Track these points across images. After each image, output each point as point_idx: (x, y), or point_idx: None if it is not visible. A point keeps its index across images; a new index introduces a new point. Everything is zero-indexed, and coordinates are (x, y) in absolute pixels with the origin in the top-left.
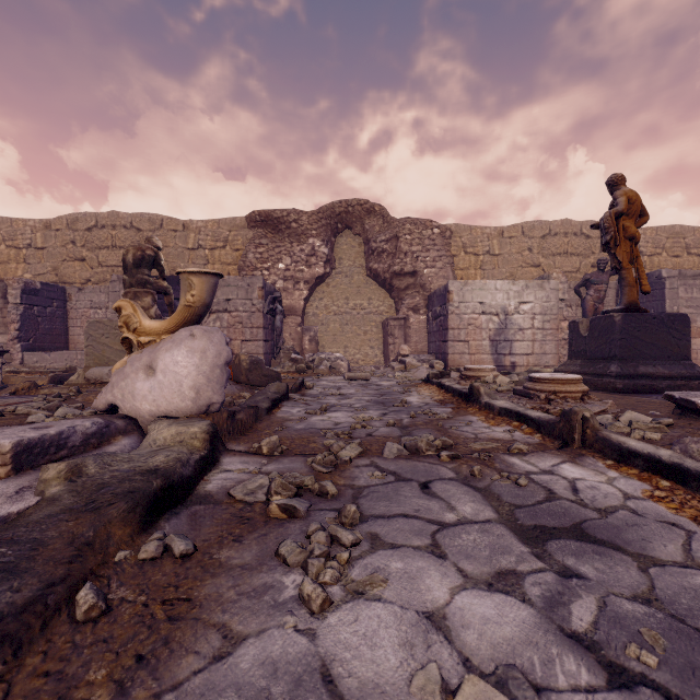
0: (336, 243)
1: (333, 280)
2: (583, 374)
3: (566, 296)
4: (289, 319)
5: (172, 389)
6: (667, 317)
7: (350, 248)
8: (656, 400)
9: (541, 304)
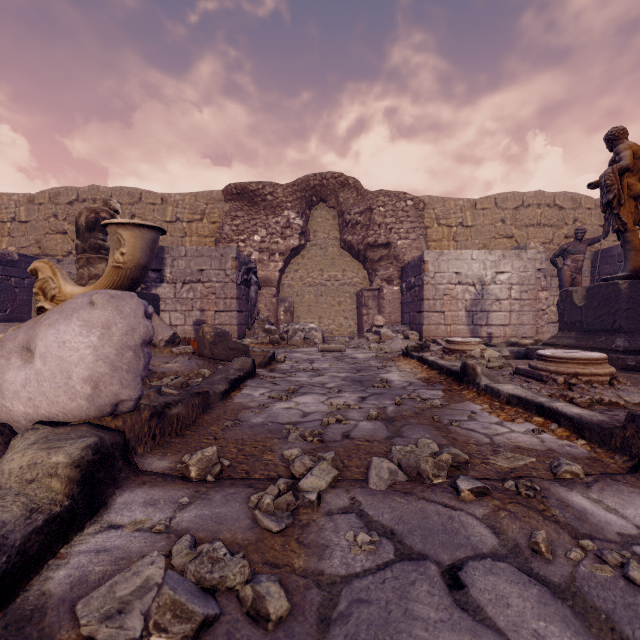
0: (311, 216)
1: (307, 252)
2: (580, 348)
3: (543, 266)
4: (264, 290)
5: (55, 383)
6: None
7: (325, 221)
8: None
9: (519, 274)
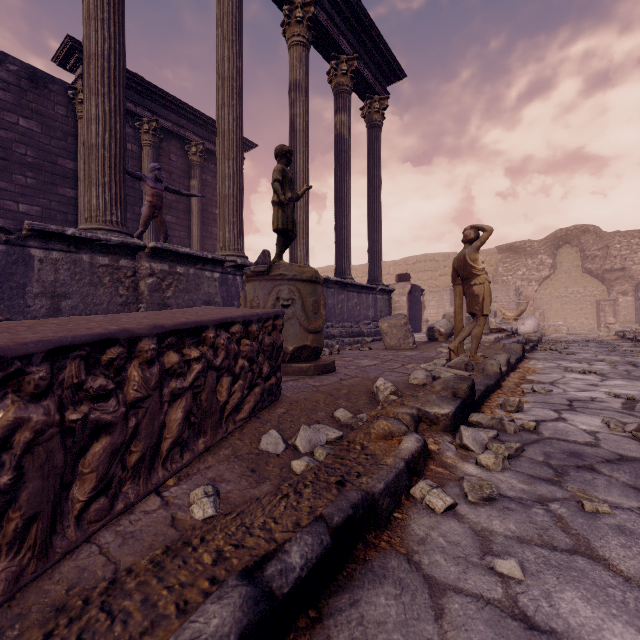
0: (557, 253)
1: (554, 276)
2: None
3: None
4: None
5: (528, 328)
6: None
7: (568, 255)
8: None
9: None
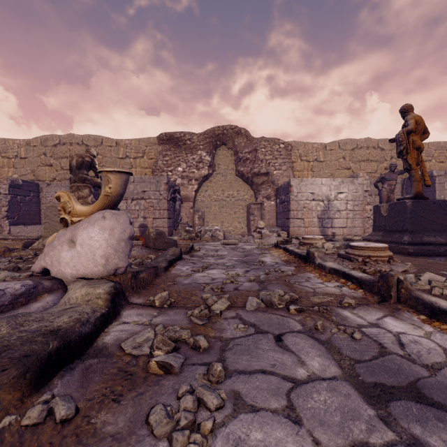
0: (216, 154)
1: (214, 178)
2: (384, 242)
3: (368, 189)
4: (185, 204)
5: (87, 258)
6: (443, 203)
7: (225, 157)
8: (441, 262)
9: (352, 194)
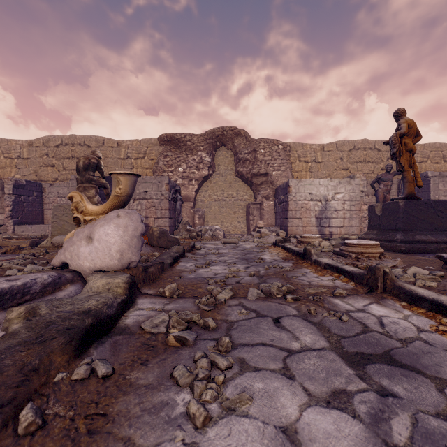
0: (216, 155)
1: (213, 179)
2: (378, 240)
3: (365, 189)
4: (185, 204)
5: (104, 252)
6: (434, 203)
7: (225, 158)
8: (429, 258)
9: (349, 194)
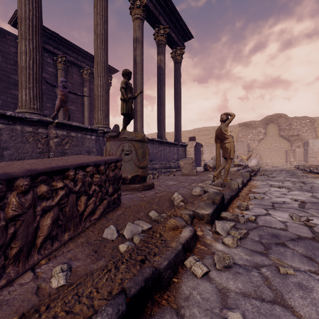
0: (267, 127)
1: (266, 138)
2: None
3: None
4: None
5: (253, 164)
6: None
7: (272, 128)
8: None
9: None
